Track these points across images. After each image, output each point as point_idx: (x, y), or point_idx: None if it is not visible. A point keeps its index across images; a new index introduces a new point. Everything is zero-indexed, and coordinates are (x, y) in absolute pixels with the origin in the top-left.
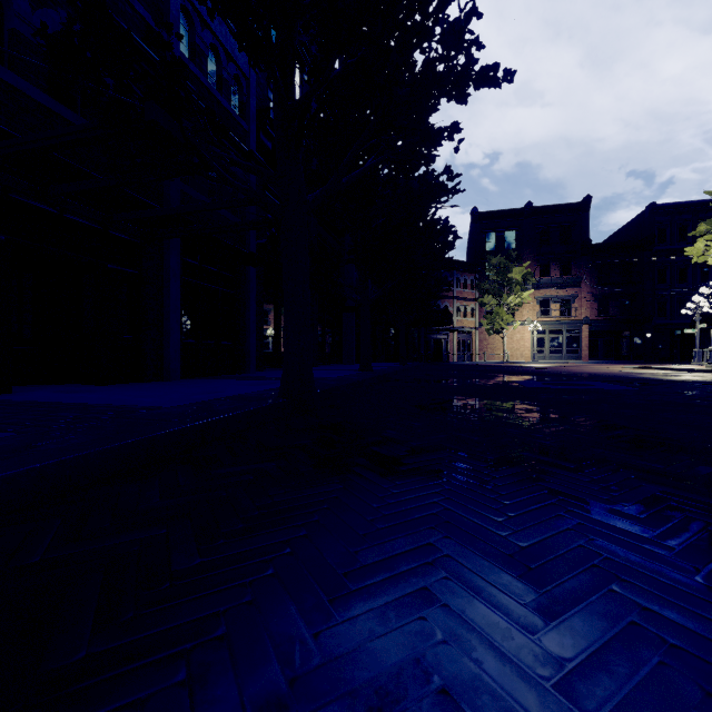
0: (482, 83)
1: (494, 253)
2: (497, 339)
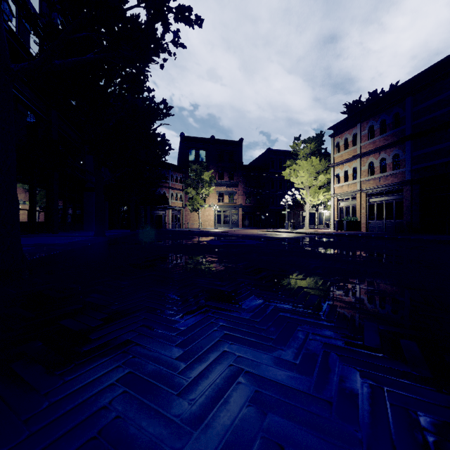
0: (180, 19)
1: (194, 162)
2: (196, 215)
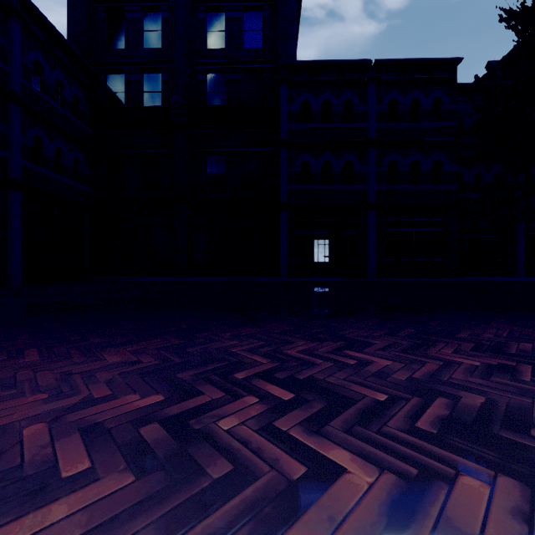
0: None
1: None
2: None
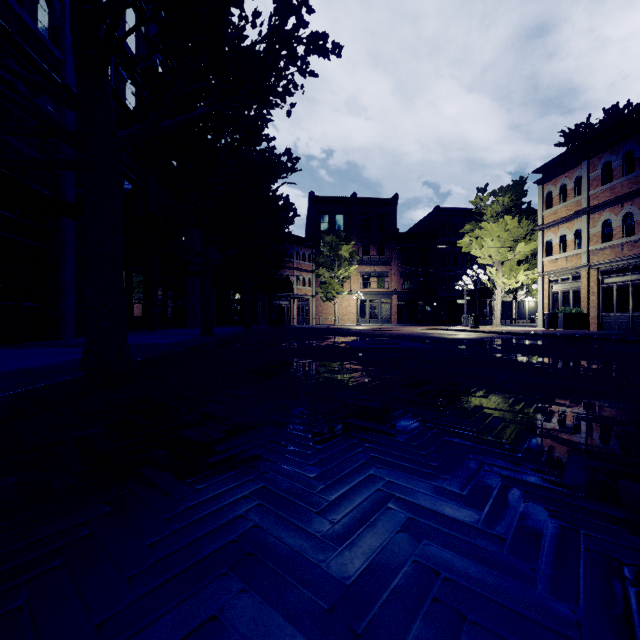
0: (312, 50)
1: (327, 232)
2: (330, 306)
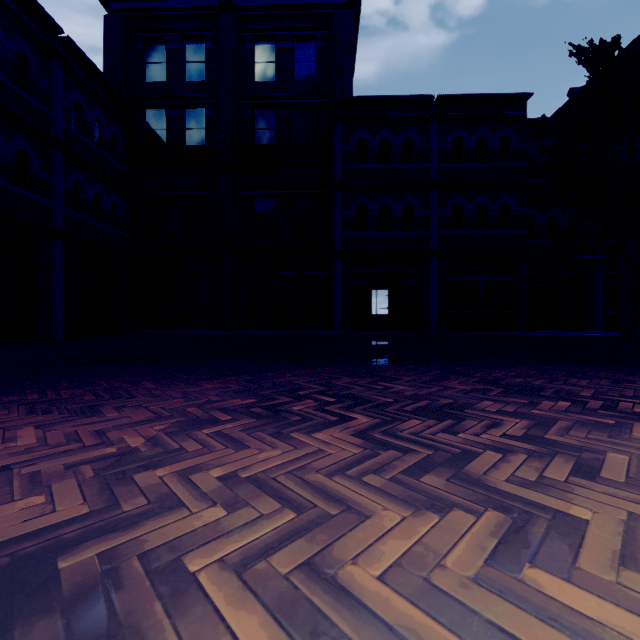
0: None
1: None
2: None
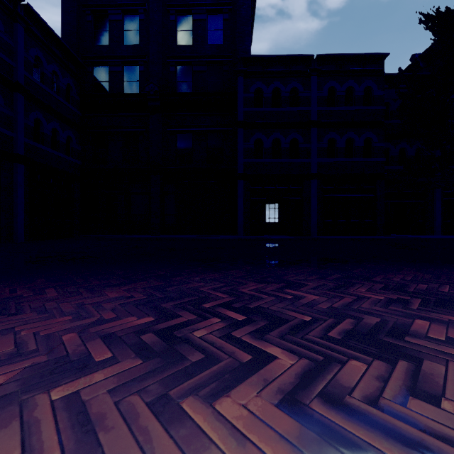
0: None
1: None
2: None
